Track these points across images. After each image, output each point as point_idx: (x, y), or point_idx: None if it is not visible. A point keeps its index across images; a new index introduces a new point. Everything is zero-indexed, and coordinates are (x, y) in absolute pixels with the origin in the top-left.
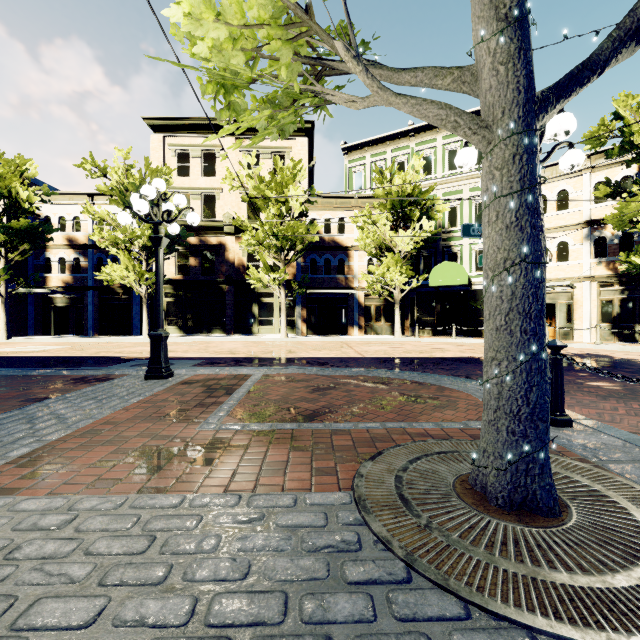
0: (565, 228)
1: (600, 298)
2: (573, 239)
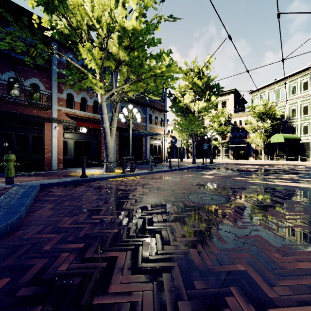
0: None
1: None
2: None
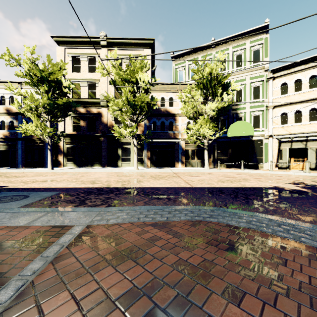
0: (315, 99)
1: None
2: None
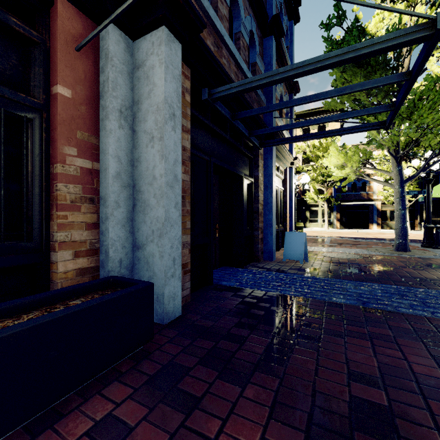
0: None
1: None
2: None
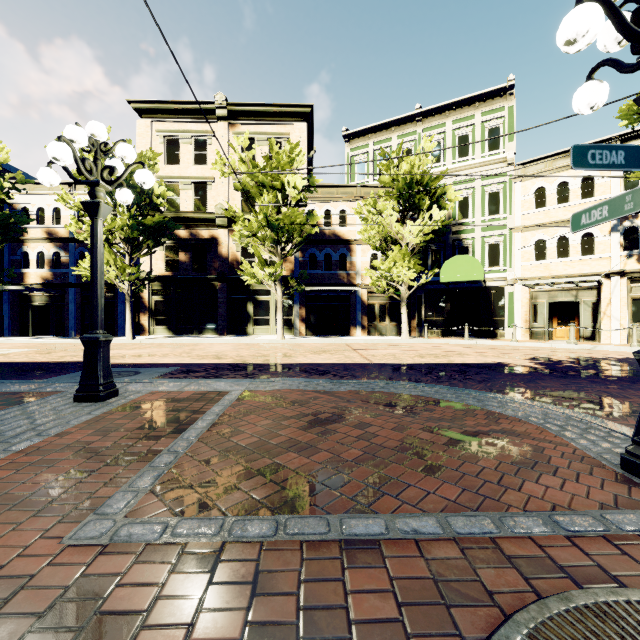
0: None
1: (631, 295)
2: (600, 230)
